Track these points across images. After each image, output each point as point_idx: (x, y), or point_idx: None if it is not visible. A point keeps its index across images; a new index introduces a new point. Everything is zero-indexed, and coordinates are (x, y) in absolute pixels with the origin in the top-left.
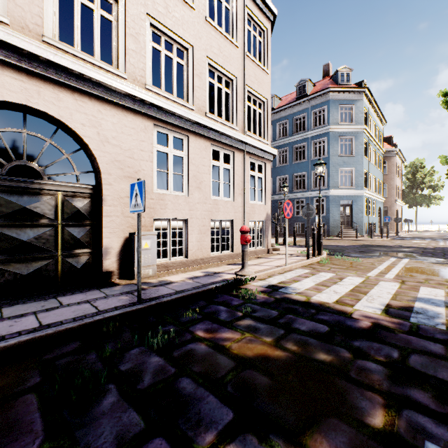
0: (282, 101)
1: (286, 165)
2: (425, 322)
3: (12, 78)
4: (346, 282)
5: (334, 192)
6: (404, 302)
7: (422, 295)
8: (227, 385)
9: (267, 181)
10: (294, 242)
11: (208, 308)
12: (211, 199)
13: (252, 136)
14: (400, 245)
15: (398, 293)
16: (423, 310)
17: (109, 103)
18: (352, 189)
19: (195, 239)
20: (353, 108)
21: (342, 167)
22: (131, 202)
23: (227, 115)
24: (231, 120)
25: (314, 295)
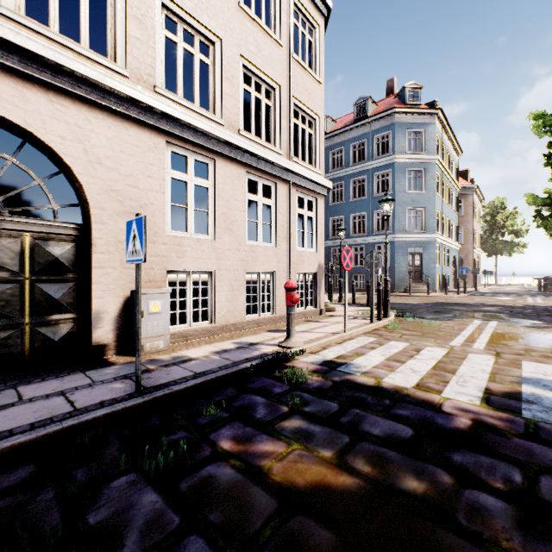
0: (336, 123)
1: (342, 203)
2: (543, 417)
3: None
4: (425, 355)
5: (401, 237)
6: (507, 385)
7: (527, 373)
8: (265, 550)
9: (320, 222)
10: (352, 300)
11: (239, 399)
12: (246, 244)
13: (300, 163)
14: (481, 303)
15: (496, 371)
16: (535, 397)
17: (102, 109)
18: (422, 233)
19: (225, 298)
20: (424, 133)
21: (410, 206)
22: (127, 248)
23: (268, 137)
24: (273, 142)
25: (386, 375)
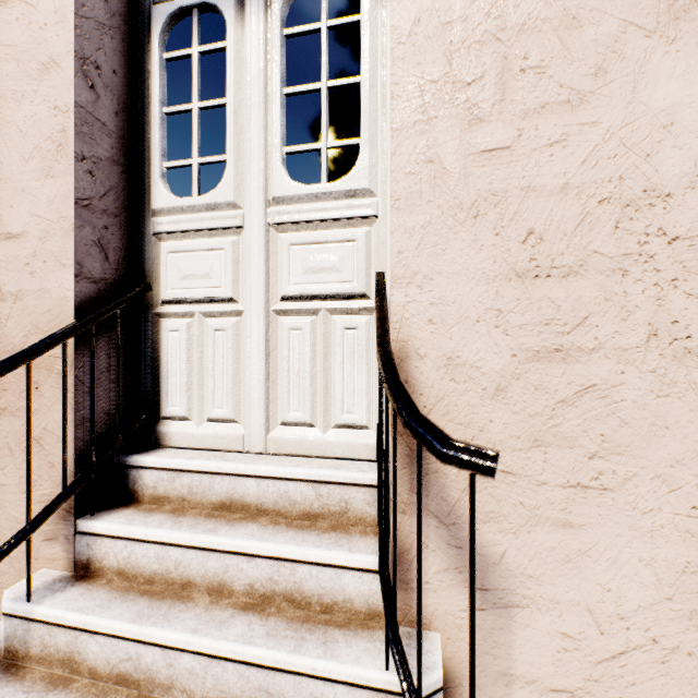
0: None
1: None
2: None
3: None
4: None
5: None
6: None
7: None
8: None
9: None
10: None
11: None
12: None
13: None
14: None
15: None
16: None
17: None
18: None
19: None
20: None
21: None
22: None
23: None
24: None
25: None
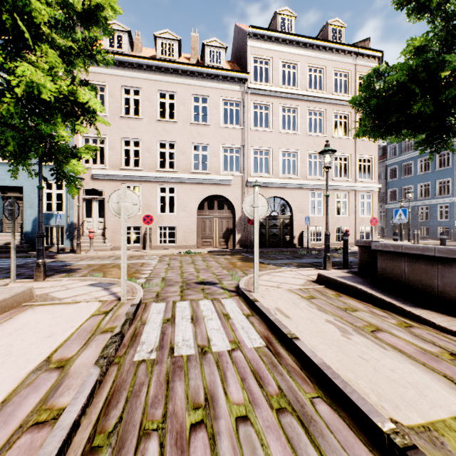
0: None
1: (428, 173)
2: None
3: (273, 190)
4: None
5: None
6: None
7: None
8: None
9: (374, 203)
10: None
11: None
12: (335, 216)
13: (361, 181)
14: None
15: None
16: None
17: (295, 188)
18: None
19: None
20: None
21: None
22: (305, 222)
23: None
24: (347, 176)
25: None
